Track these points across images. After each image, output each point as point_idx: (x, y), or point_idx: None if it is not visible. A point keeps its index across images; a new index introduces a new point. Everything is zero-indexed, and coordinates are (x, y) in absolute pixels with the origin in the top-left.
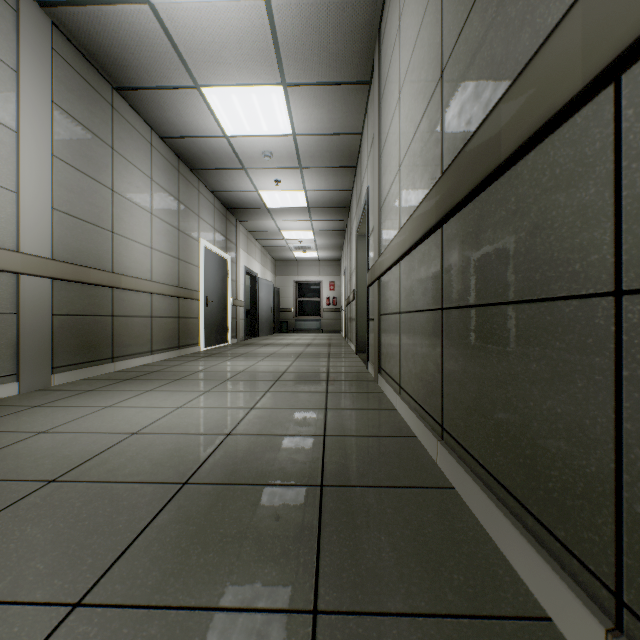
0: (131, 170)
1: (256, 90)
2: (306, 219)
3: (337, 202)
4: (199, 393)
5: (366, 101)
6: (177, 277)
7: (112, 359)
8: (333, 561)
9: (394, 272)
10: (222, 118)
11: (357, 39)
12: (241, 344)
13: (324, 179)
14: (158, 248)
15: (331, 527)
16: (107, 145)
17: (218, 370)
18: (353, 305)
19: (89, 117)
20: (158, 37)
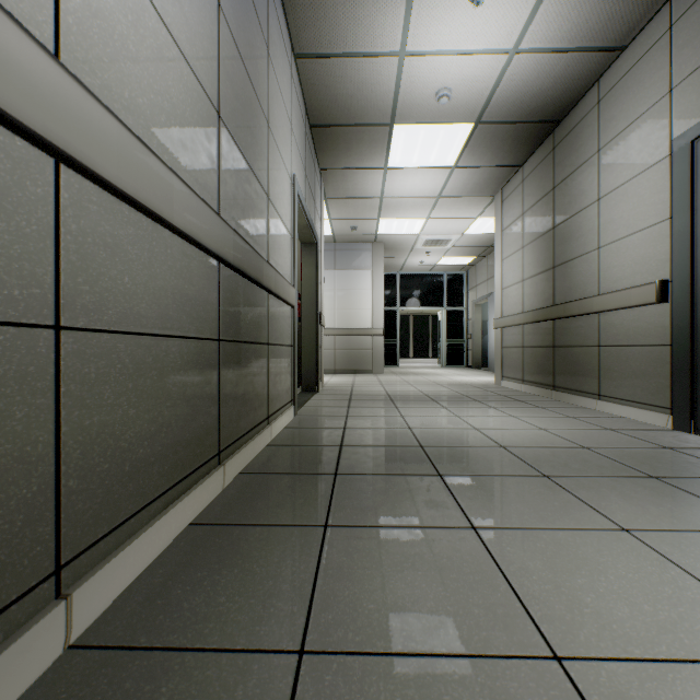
0: None
1: None
2: None
3: None
4: None
5: None
6: None
7: None
8: (334, 452)
9: None
10: None
11: None
12: None
13: None
14: None
15: (333, 459)
16: None
17: None
18: None
19: None
20: None
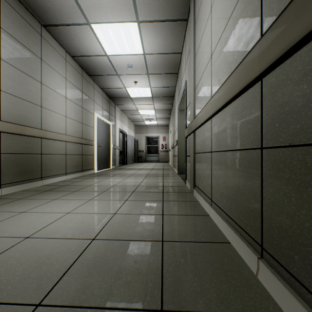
0: (53, 72)
1: (122, 25)
2: (151, 103)
3: (167, 94)
4: (84, 201)
5: (184, 32)
6: (81, 133)
7: (41, 178)
8: None
9: (206, 126)
10: (104, 44)
11: None
12: (117, 168)
13: (160, 80)
14: (70, 117)
15: None
16: (38, 57)
17: (101, 184)
18: (176, 148)
19: (26, 39)
20: None
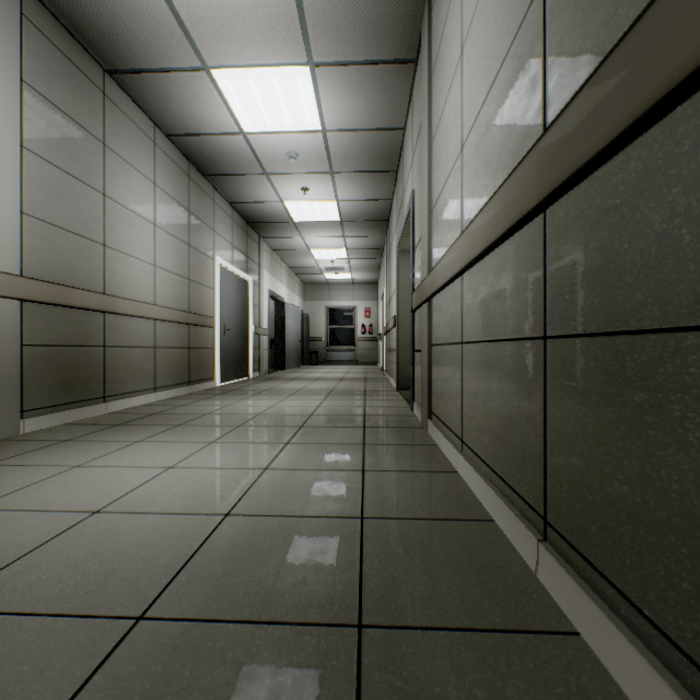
0: (128, 172)
1: (277, 72)
2: (338, 235)
3: (374, 214)
4: (201, 445)
5: (411, 86)
6: (187, 301)
7: (104, 398)
8: None
9: (452, 289)
10: (237, 110)
11: (401, 0)
12: (264, 378)
13: (359, 186)
14: (163, 266)
15: None
16: (97, 140)
17: (231, 412)
18: (393, 333)
19: (73, 104)
20: (154, 0)
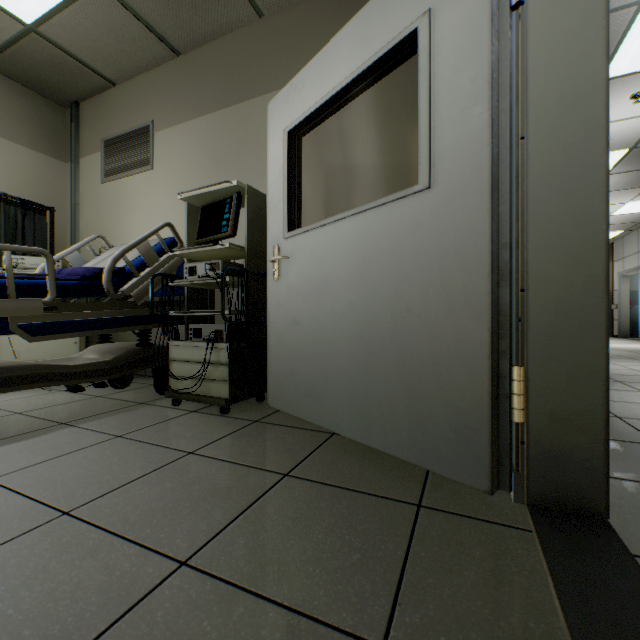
0: None
1: None
2: None
3: None
4: None
5: None
6: None
7: None
8: None
9: None
10: None
11: None
12: None
13: None
14: None
15: None
16: None
17: None
18: None
19: None
20: None
